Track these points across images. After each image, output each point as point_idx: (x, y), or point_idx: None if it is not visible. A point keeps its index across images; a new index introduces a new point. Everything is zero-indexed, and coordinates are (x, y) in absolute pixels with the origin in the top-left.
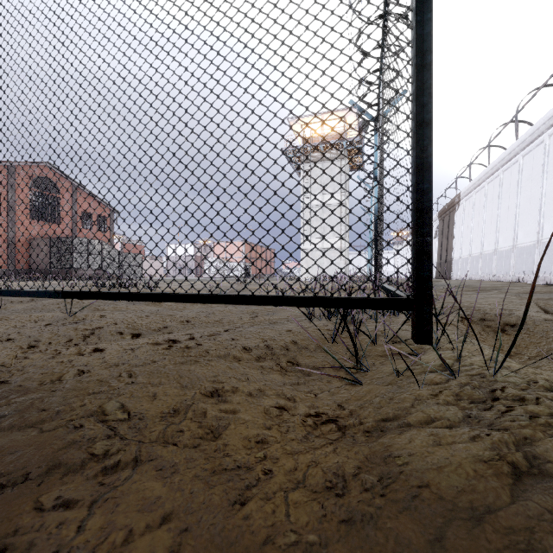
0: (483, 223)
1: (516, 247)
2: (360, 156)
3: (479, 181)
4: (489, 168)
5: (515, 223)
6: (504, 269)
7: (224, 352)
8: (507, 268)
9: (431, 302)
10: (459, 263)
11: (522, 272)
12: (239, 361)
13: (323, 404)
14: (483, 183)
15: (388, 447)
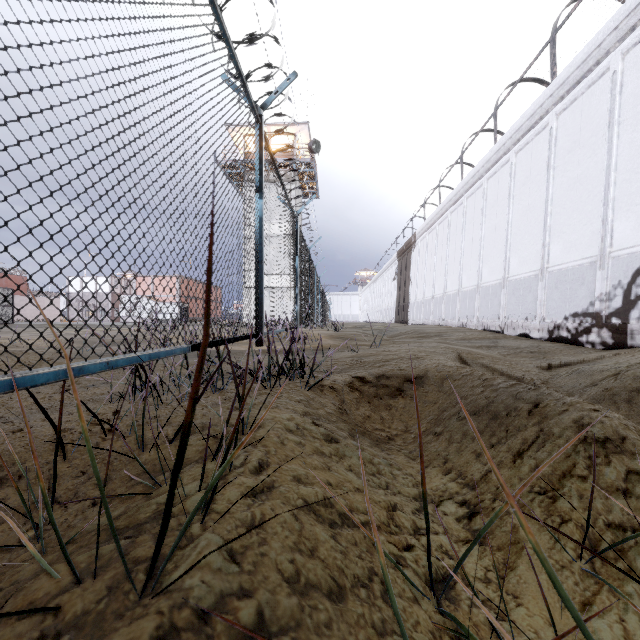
0: (434, 265)
1: (461, 291)
2: (314, 182)
3: (431, 221)
4: (439, 209)
5: (460, 266)
6: (451, 313)
7: None
8: (454, 312)
9: None
10: (414, 306)
11: (465, 317)
12: None
13: None
14: (435, 224)
15: None
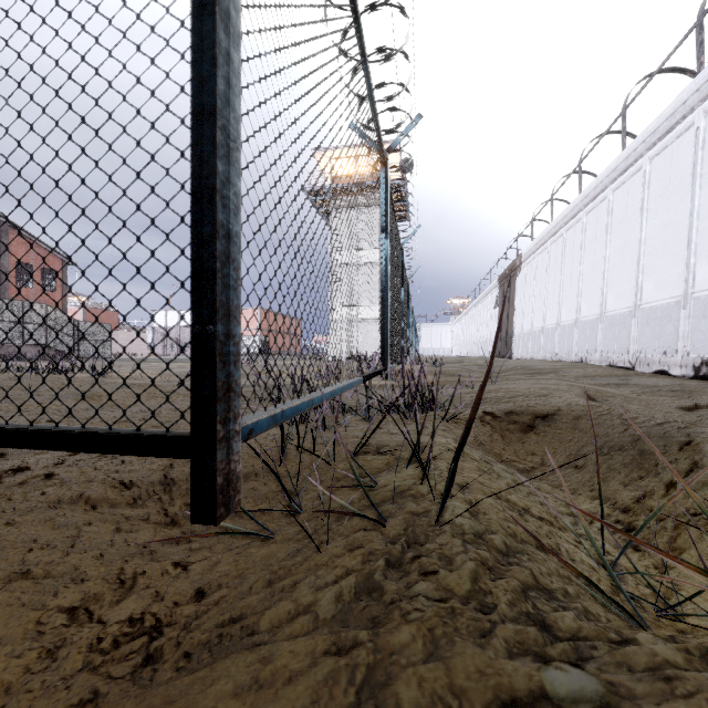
0: (545, 291)
1: (579, 321)
2: (404, 204)
3: (541, 240)
4: (552, 226)
5: (578, 292)
6: (567, 346)
7: (73, 492)
8: (570, 346)
9: (215, 446)
10: (520, 339)
11: (585, 351)
12: (91, 508)
13: (175, 588)
14: (546, 244)
15: (169, 705)
